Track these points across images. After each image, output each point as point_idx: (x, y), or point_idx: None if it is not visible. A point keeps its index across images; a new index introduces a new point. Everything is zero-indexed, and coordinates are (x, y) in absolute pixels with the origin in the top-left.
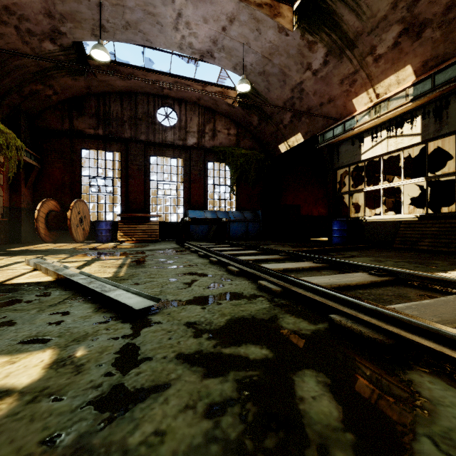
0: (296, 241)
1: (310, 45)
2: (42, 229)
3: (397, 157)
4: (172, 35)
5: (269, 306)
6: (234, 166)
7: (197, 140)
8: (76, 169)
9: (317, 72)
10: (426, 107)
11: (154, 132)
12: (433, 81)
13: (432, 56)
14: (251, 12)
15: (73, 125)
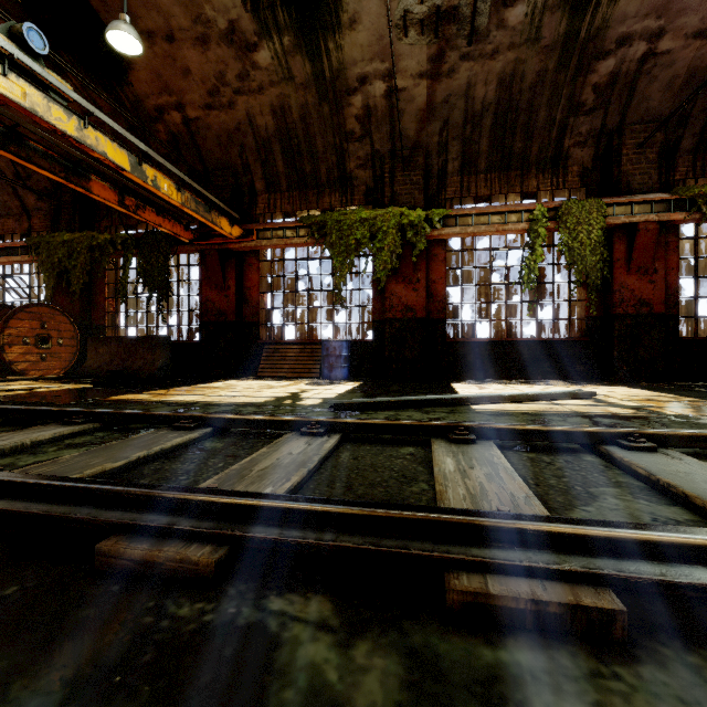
0: None
1: None
2: None
3: None
4: None
5: None
6: None
7: None
8: None
9: None
10: None
11: None
12: None
13: None
14: None
15: None
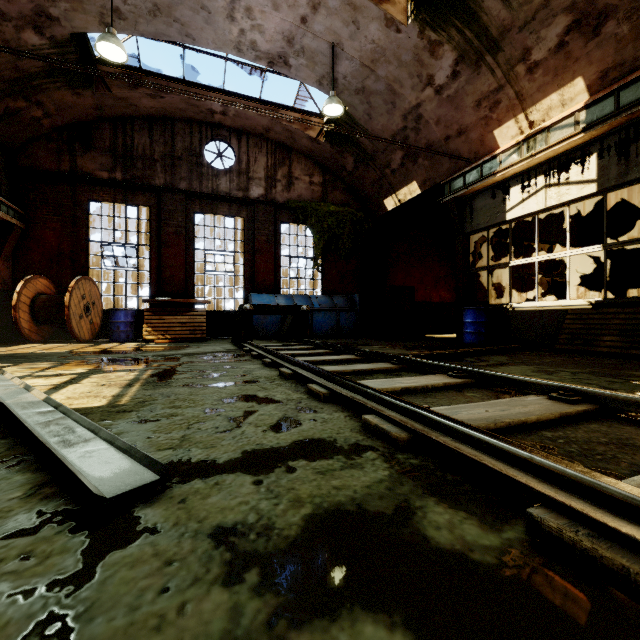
0: (409, 340)
1: (432, 48)
2: (25, 321)
3: (555, 217)
4: (226, 28)
5: (390, 475)
6: (319, 229)
7: (264, 191)
8: (81, 232)
9: (442, 89)
10: (605, 141)
11: (201, 177)
12: (617, 100)
13: (616, 63)
14: None
15: (76, 165)
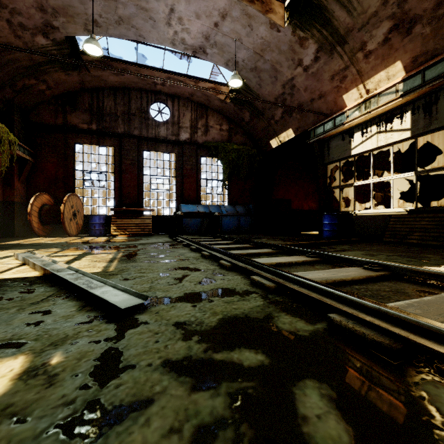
0: (287, 235)
1: (301, 42)
2: (35, 222)
3: (386, 152)
4: (165, 30)
5: (263, 304)
6: (226, 161)
7: (189, 135)
8: (70, 164)
9: (308, 68)
10: (416, 103)
11: (148, 127)
12: (423, 77)
13: (422, 52)
14: (243, 8)
15: (67, 120)
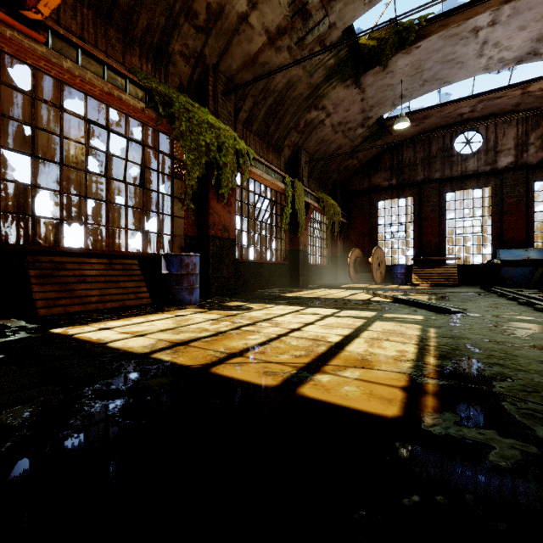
0: None
1: None
2: (351, 272)
3: None
4: (475, 63)
5: None
6: None
7: (513, 158)
8: (373, 220)
9: None
10: None
11: (451, 165)
12: None
13: None
14: None
15: (371, 182)
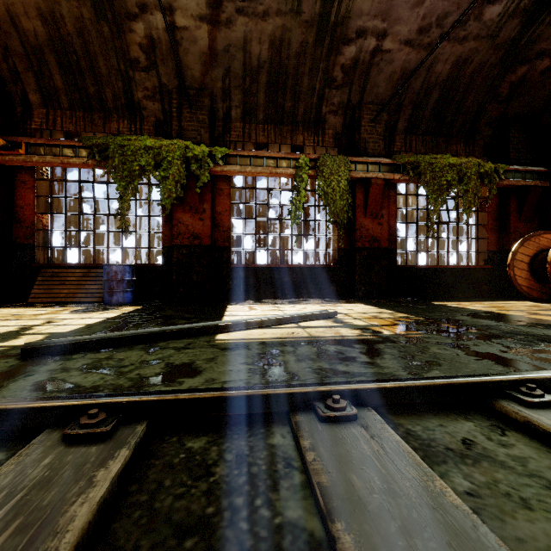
0: None
1: None
2: (521, 278)
3: None
4: None
5: None
6: None
7: None
8: None
9: None
10: None
11: None
12: None
13: None
14: None
15: None
